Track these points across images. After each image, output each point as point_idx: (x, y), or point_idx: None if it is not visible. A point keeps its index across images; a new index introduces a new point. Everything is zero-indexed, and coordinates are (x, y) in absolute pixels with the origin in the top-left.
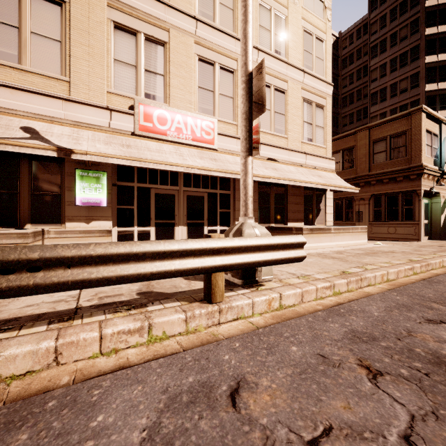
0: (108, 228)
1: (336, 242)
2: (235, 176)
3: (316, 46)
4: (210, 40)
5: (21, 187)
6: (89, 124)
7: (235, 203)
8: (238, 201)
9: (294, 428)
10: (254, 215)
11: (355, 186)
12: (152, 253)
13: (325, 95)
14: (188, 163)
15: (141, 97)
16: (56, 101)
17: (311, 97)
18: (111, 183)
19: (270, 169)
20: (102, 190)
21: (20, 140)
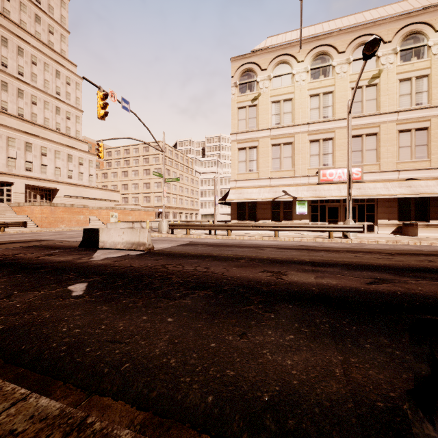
0: (307, 222)
1: None
2: (369, 197)
3: None
4: (359, 124)
5: (281, 209)
6: (301, 184)
7: (377, 209)
8: (380, 208)
9: (328, 244)
10: (394, 216)
11: None
12: (316, 226)
13: None
14: (341, 194)
15: (321, 166)
16: (290, 178)
17: None
18: (308, 205)
19: (403, 188)
20: (305, 208)
21: (283, 196)
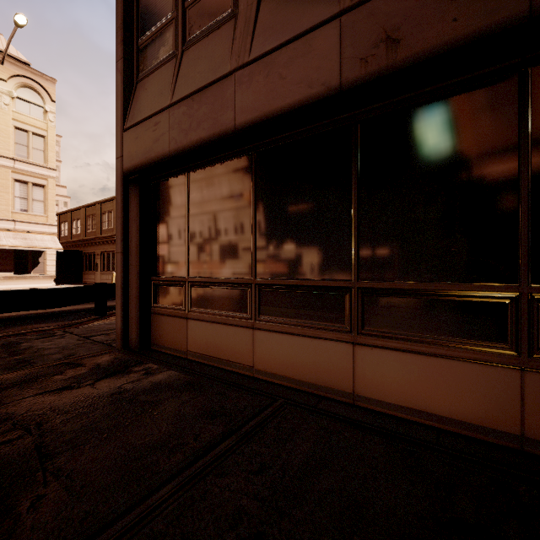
0: None
1: (7, 286)
2: None
3: (33, 140)
4: None
5: None
6: None
7: None
8: None
9: None
10: None
11: (96, 244)
12: None
13: (47, 177)
14: None
15: None
16: None
17: (26, 179)
18: None
19: None
20: None
21: None
